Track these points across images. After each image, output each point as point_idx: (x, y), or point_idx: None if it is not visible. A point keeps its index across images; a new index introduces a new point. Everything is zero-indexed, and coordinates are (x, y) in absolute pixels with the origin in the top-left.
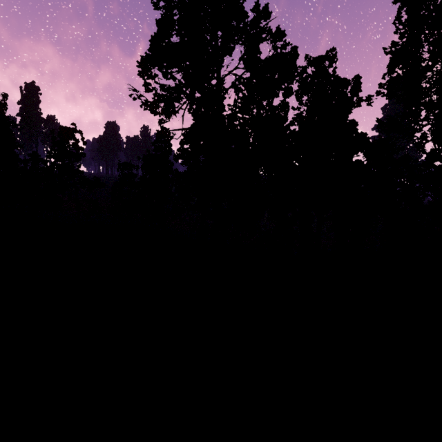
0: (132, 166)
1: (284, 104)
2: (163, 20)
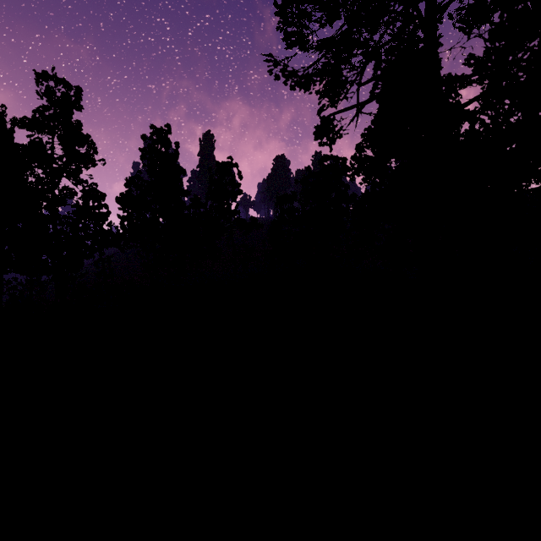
0: (292, 197)
1: None
2: None
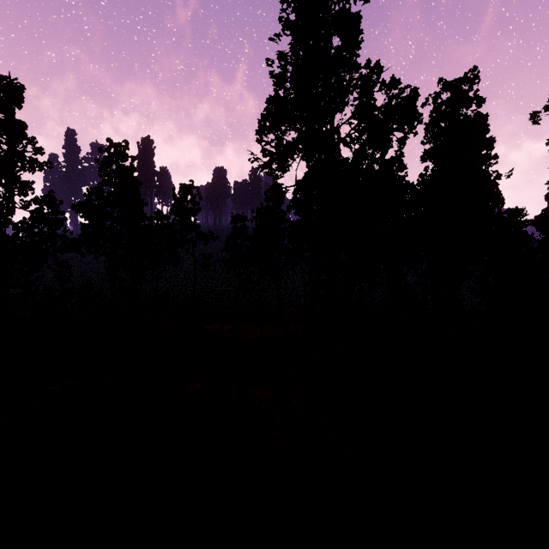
0: (244, 218)
1: (398, 156)
2: (279, 95)
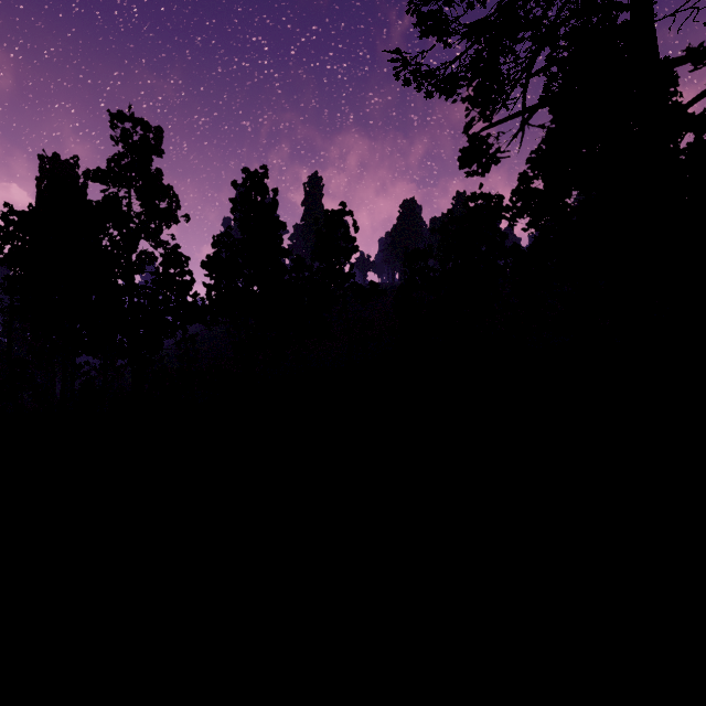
0: (426, 253)
1: None
2: None
